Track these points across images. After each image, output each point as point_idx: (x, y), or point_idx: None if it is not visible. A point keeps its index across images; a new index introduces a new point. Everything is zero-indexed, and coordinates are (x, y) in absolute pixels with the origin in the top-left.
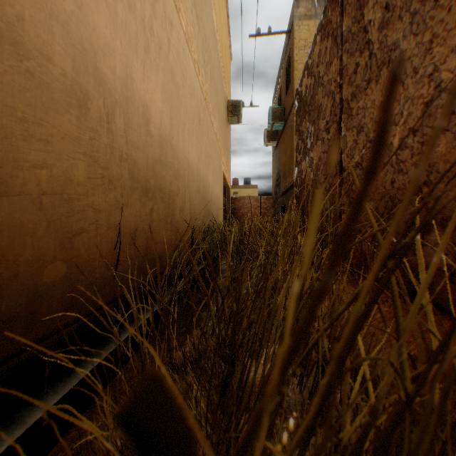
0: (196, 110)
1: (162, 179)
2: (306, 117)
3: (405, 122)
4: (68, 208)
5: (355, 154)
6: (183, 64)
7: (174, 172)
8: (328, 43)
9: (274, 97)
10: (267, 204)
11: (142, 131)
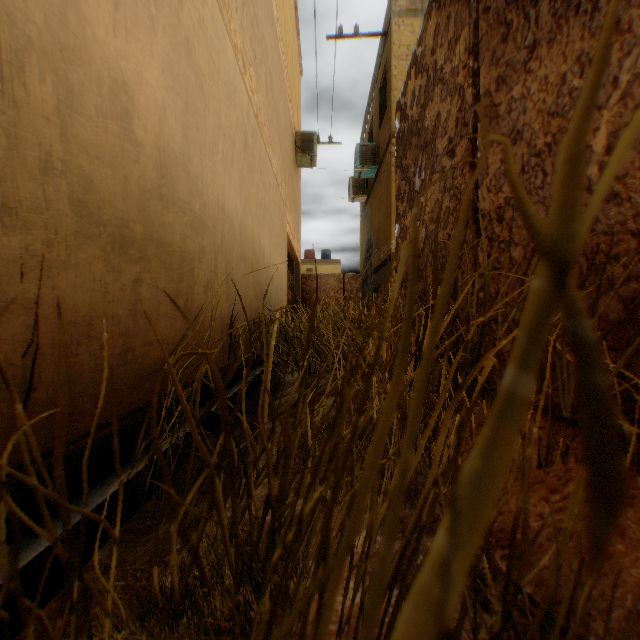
0: (239, 128)
1: (163, 227)
2: (413, 142)
3: (626, 95)
4: None
5: (504, 183)
6: (212, 43)
7: (194, 221)
8: (453, 8)
9: (363, 132)
10: (353, 285)
11: (113, 128)
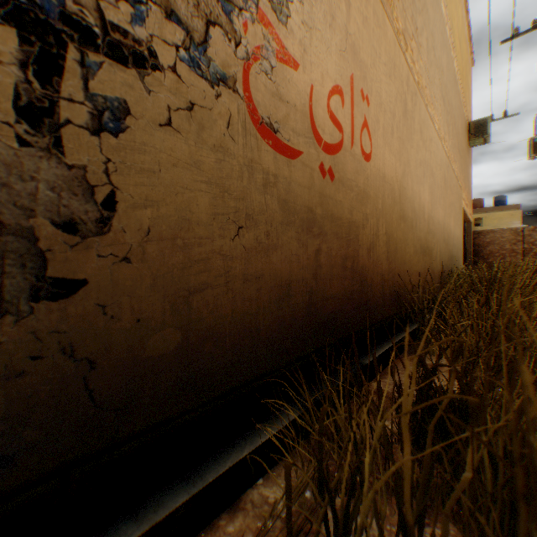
0: (442, 176)
1: (427, 242)
2: None
3: None
4: (410, 265)
5: None
6: (435, 154)
7: (432, 234)
8: None
9: None
10: (533, 236)
11: (422, 221)
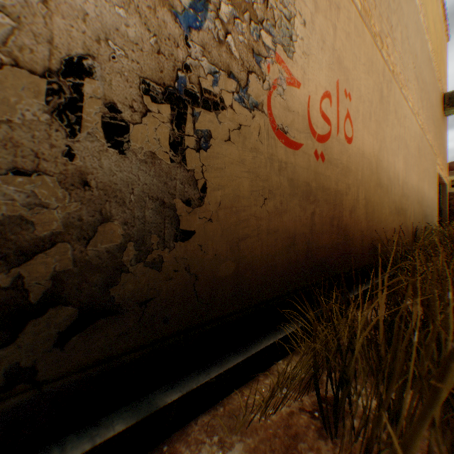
0: (415, 146)
1: (401, 204)
2: None
3: None
4: (385, 224)
5: None
6: (409, 128)
7: (405, 197)
8: None
9: None
10: None
11: (396, 186)
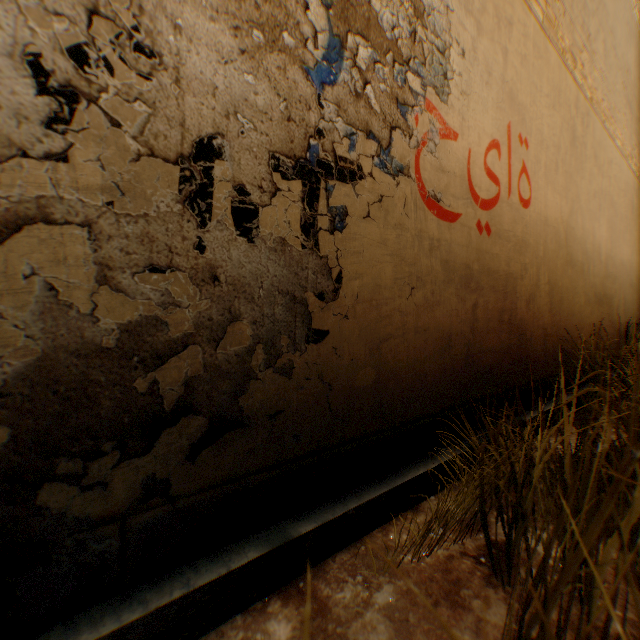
0: (626, 203)
1: (604, 289)
2: None
3: None
4: (579, 318)
5: None
6: (616, 178)
7: (611, 279)
8: None
9: None
10: None
11: (596, 263)
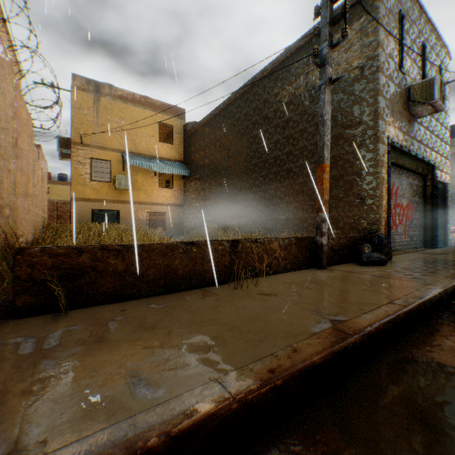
0: None
1: None
2: None
3: None
4: None
5: None
6: None
7: None
8: None
9: None
10: (65, 208)
11: None
